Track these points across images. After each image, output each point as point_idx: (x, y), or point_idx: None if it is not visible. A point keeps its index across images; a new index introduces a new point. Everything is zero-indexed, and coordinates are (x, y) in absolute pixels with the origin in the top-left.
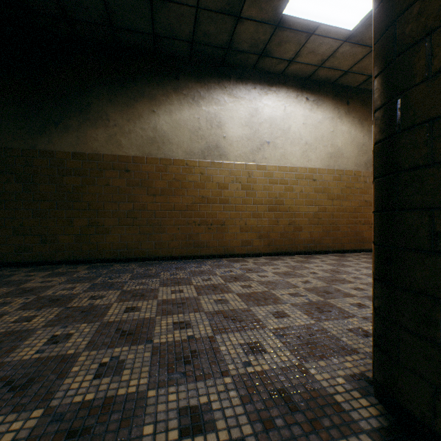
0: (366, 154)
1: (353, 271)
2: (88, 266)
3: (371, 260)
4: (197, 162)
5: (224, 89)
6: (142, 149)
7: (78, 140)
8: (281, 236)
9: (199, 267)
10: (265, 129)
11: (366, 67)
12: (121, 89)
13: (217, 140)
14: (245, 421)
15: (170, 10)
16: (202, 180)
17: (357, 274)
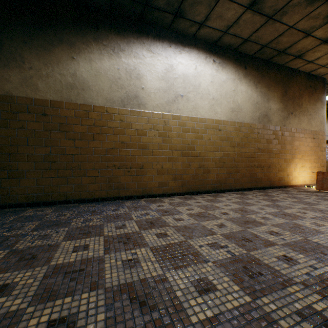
0: (259, 110)
1: (258, 209)
2: None
3: (267, 198)
4: (117, 110)
5: (143, 45)
6: (60, 93)
7: None
8: (193, 177)
9: (116, 210)
10: (179, 83)
11: (261, 36)
12: (38, 32)
13: (136, 91)
14: None
15: None
16: (122, 127)
17: (263, 213)
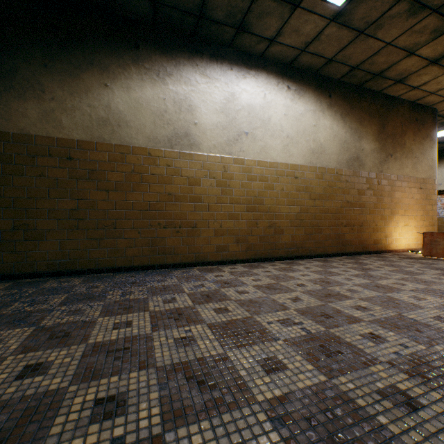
0: (348, 152)
1: (344, 280)
2: (10, 283)
3: (357, 266)
4: (162, 152)
5: (196, 67)
6: (90, 131)
7: None
8: (261, 239)
9: (163, 281)
10: (243, 117)
11: (350, 56)
12: (61, 53)
13: (187, 127)
14: None
15: None
16: (169, 174)
17: (350, 285)
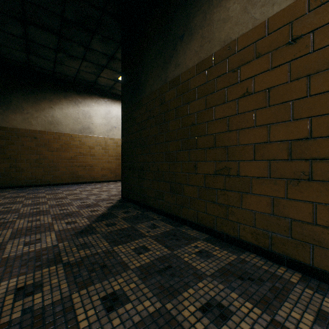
0: None
1: None
2: (12, 189)
3: None
4: (77, 135)
5: (93, 100)
6: (45, 127)
7: (3, 119)
8: None
9: (79, 186)
10: (114, 120)
11: None
12: (32, 94)
13: (89, 125)
14: (94, 201)
15: (65, 67)
16: (80, 144)
17: None
